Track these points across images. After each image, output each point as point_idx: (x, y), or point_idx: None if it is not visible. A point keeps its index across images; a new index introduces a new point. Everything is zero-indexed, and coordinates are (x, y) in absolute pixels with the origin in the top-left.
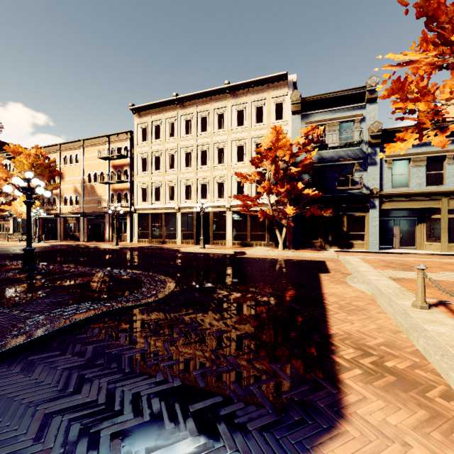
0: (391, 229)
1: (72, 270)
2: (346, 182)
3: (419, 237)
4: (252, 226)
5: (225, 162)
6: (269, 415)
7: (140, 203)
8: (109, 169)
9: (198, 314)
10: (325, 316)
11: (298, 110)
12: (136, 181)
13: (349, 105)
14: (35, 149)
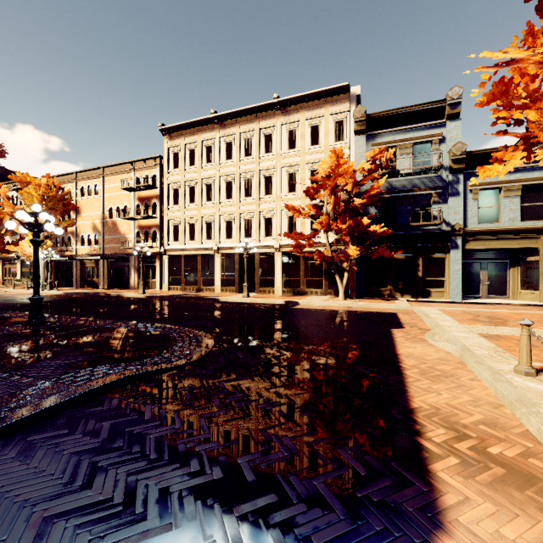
0: (477, 274)
1: (89, 324)
2: (421, 217)
3: (512, 284)
4: (306, 270)
5: (274, 193)
6: (340, 523)
7: (171, 242)
8: (134, 202)
9: (242, 381)
10: (404, 384)
11: (362, 129)
12: (166, 216)
13: (425, 122)
14: (46, 178)
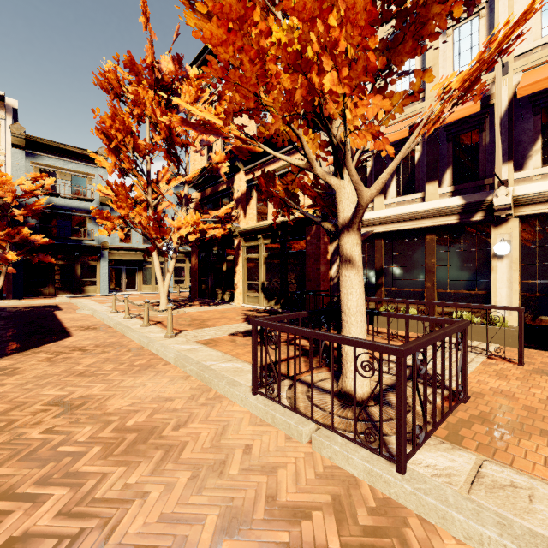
0: (120, 276)
1: None
2: (79, 232)
3: (139, 282)
4: None
5: None
6: (42, 341)
7: None
8: None
9: None
10: (62, 324)
11: (22, 145)
12: None
13: (82, 162)
14: None
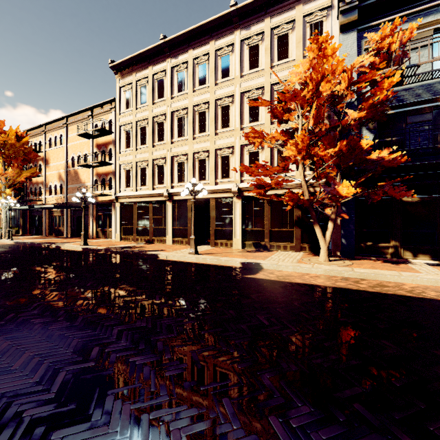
0: None
1: None
2: None
3: None
4: (271, 219)
5: (232, 126)
6: None
7: (123, 189)
8: (93, 149)
9: None
10: None
11: (352, 21)
12: (118, 161)
13: None
14: None
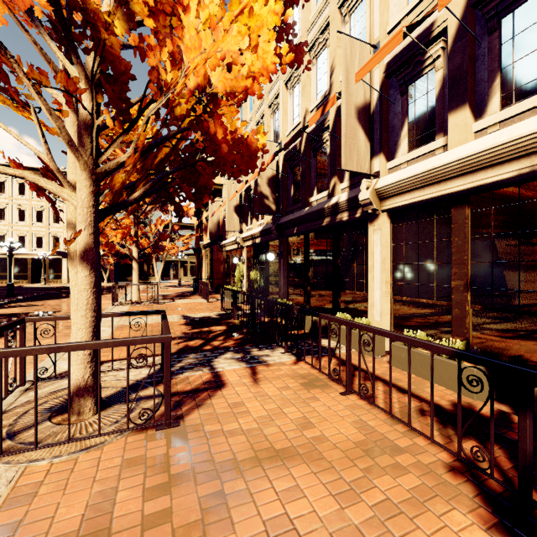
0: (170, 270)
1: None
2: None
3: (181, 274)
4: None
5: (61, 223)
6: None
7: None
8: None
9: None
10: None
11: None
12: None
13: None
14: None
